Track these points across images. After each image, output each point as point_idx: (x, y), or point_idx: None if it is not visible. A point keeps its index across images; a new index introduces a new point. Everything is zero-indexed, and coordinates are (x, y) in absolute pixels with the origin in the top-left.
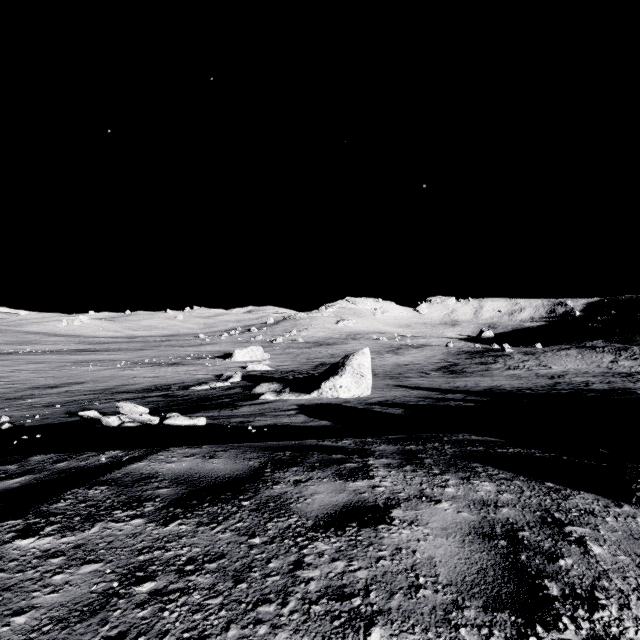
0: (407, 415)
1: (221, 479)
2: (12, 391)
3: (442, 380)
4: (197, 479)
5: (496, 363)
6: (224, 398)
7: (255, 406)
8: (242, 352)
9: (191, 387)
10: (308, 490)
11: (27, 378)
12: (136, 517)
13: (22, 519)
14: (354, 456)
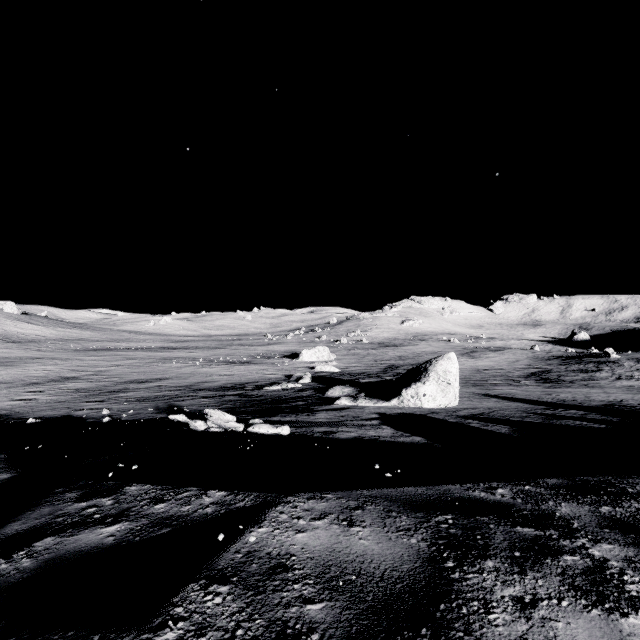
0: (519, 436)
1: (391, 583)
2: (112, 384)
3: (539, 390)
4: (354, 579)
5: (600, 371)
6: (298, 401)
7: (332, 412)
8: (309, 352)
9: (264, 387)
10: (560, 636)
11: (123, 373)
12: None
13: None
14: (551, 532)
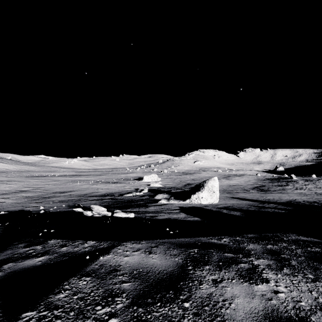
0: (244, 216)
1: (161, 275)
2: (45, 194)
3: (258, 195)
4: (146, 274)
5: (288, 185)
6: (140, 201)
7: (157, 206)
8: (147, 177)
9: (124, 194)
10: (227, 292)
11: (51, 188)
12: (112, 316)
13: (36, 311)
14: (240, 255)
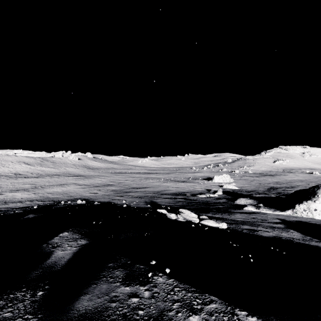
0: None
1: None
2: (125, 188)
3: None
4: None
5: None
6: (218, 205)
7: (244, 214)
8: (218, 177)
9: (196, 195)
10: None
11: (130, 183)
12: None
13: None
14: None
